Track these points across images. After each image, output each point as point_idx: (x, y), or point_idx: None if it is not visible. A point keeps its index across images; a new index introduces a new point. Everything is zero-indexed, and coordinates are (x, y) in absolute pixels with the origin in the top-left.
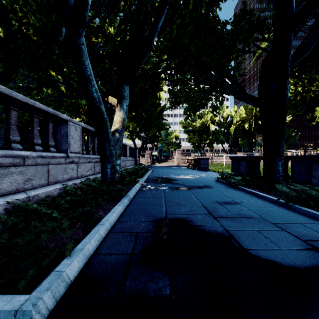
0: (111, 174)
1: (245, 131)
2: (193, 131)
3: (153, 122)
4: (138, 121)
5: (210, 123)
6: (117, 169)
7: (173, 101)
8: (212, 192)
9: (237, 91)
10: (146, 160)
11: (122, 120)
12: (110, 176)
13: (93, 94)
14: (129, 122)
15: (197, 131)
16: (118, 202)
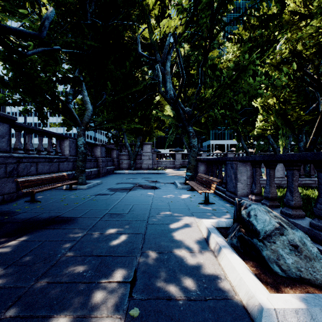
0: None
1: None
2: None
3: None
4: None
5: None
6: None
7: None
8: None
9: None
10: None
11: None
12: None
13: None
14: None
15: None
16: None
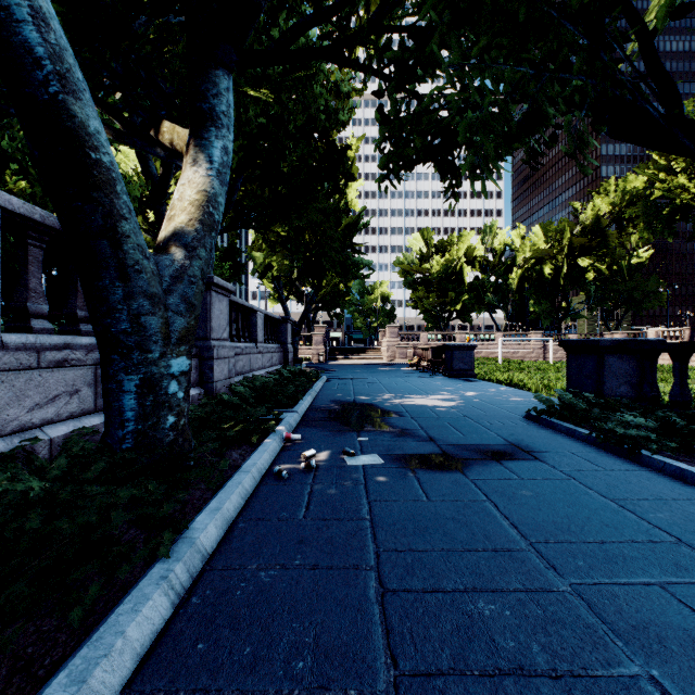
0: (142, 416)
1: (545, 283)
2: (425, 283)
3: (332, 255)
4: (292, 251)
5: (463, 263)
6: (171, 393)
7: (395, 149)
8: (565, 488)
9: (643, 92)
10: (314, 351)
11: (202, 201)
12: (138, 425)
13: (20, 34)
14: (270, 255)
15: (433, 282)
16: (99, 618)
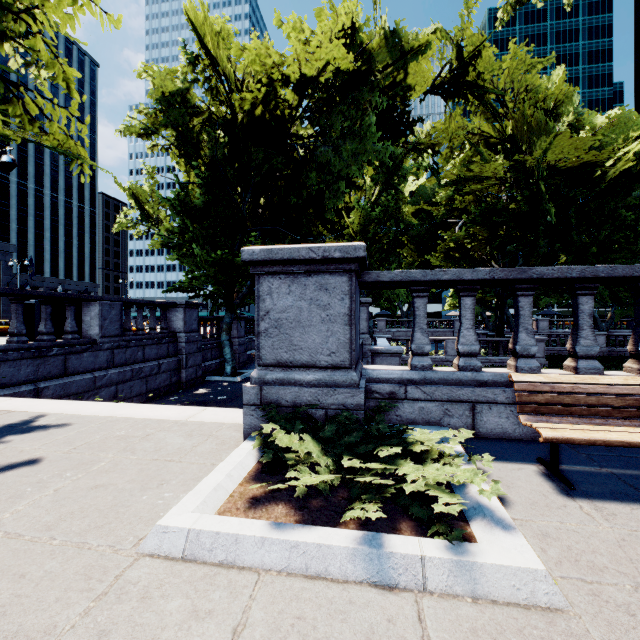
0: None
1: None
2: None
3: None
4: None
5: None
6: None
7: None
8: None
9: None
10: None
11: (609, 316)
12: None
13: None
14: None
15: None
16: None
